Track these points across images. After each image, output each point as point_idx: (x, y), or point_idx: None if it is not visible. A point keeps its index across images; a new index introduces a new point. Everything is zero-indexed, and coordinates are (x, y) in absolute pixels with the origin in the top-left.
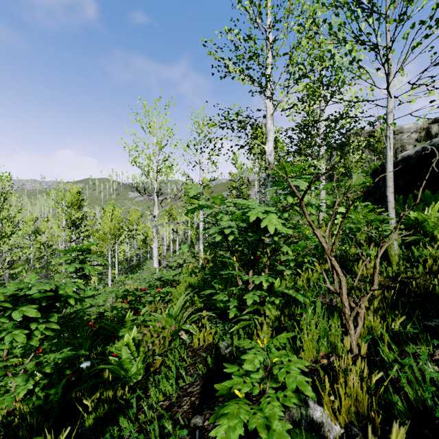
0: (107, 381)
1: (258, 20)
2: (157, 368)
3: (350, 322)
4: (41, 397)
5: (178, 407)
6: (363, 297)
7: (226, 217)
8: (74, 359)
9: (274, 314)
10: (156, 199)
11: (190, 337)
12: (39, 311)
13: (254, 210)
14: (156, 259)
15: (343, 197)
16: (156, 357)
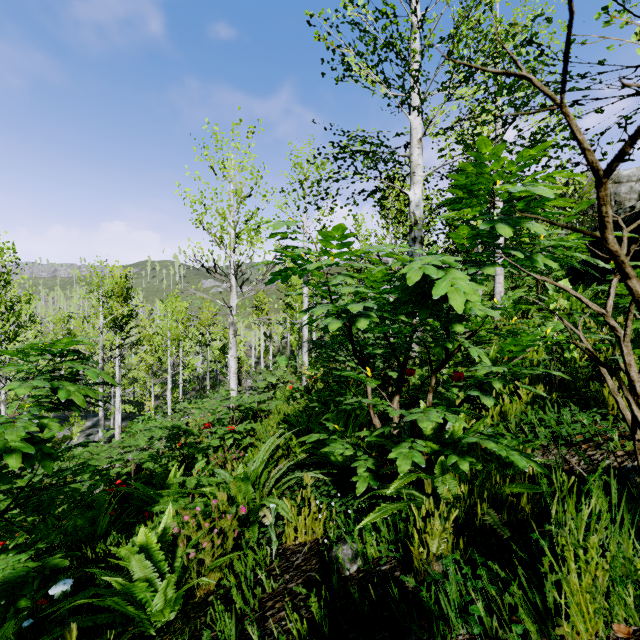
0: None
1: None
2: (210, 592)
3: None
4: None
5: None
6: None
7: (352, 281)
8: (22, 584)
9: (452, 490)
10: (234, 282)
11: (279, 523)
12: None
13: (414, 264)
14: (233, 376)
15: None
16: (201, 580)
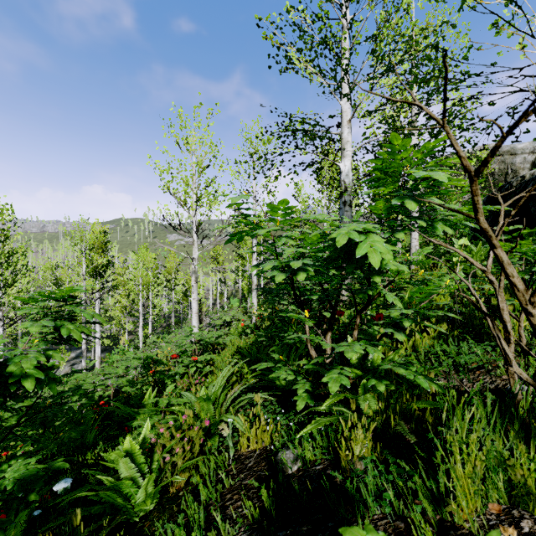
0: (80, 532)
1: None
2: (181, 489)
3: None
4: None
5: None
6: None
7: (293, 242)
8: (35, 481)
9: (372, 407)
10: (196, 237)
11: (235, 434)
12: None
13: (342, 229)
14: (195, 315)
15: (531, 190)
16: (174, 478)
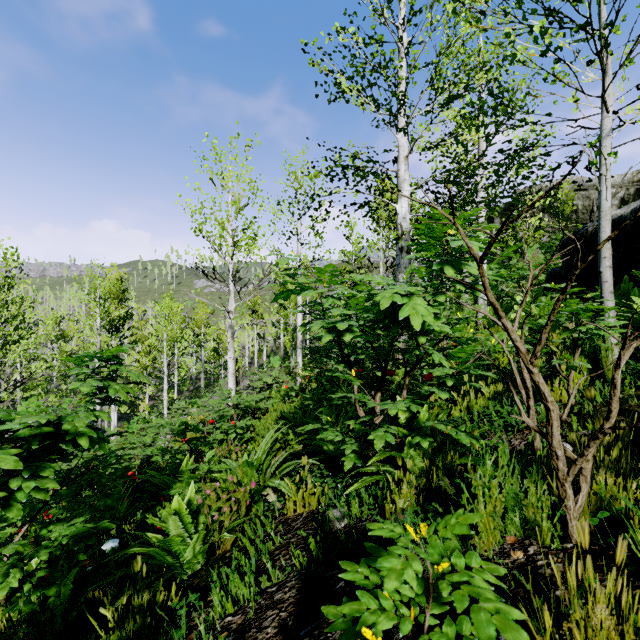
0: (139, 578)
1: (385, 15)
2: (227, 551)
3: (566, 485)
4: (32, 601)
5: (257, 630)
6: (595, 440)
7: (340, 303)
8: (88, 537)
9: (418, 465)
10: (232, 287)
11: (281, 499)
12: (28, 459)
13: (386, 292)
14: (231, 377)
15: (547, 263)
16: (223, 535)
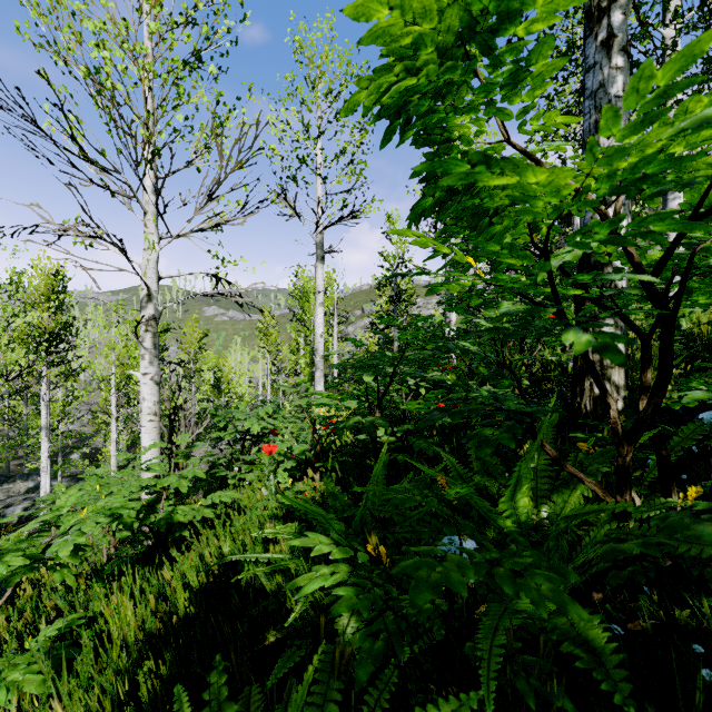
0: None
1: None
2: None
3: None
4: None
5: None
6: None
7: None
8: None
9: None
10: (151, 205)
11: None
12: None
13: None
14: (148, 420)
15: None
16: None
